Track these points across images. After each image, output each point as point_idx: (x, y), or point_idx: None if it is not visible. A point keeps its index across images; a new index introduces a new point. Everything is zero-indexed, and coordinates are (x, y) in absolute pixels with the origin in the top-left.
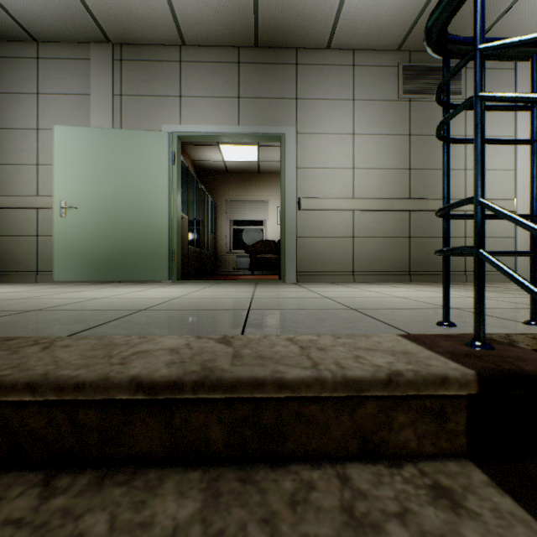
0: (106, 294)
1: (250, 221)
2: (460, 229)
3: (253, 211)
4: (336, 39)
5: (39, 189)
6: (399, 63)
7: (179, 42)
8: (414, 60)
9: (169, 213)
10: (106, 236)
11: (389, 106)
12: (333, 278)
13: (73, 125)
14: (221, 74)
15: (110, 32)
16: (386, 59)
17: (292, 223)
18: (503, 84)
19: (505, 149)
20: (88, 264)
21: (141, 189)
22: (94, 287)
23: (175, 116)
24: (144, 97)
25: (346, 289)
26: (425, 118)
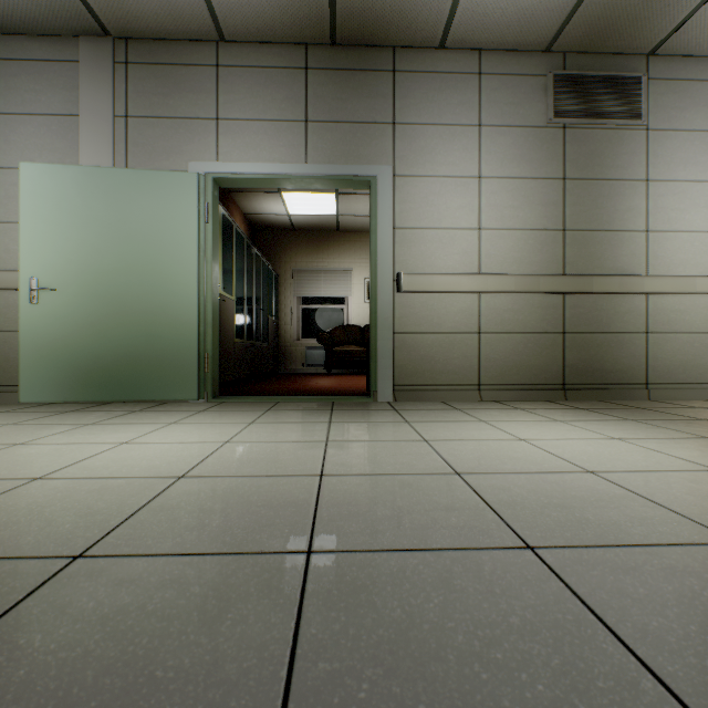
0: (64, 458)
1: (326, 298)
2: (639, 320)
3: (330, 284)
4: (455, 33)
5: (0, 259)
6: (549, 70)
7: (214, 36)
8: (571, 67)
9: (199, 297)
10: (102, 332)
11: (533, 135)
12: (449, 395)
13: (52, 162)
14: (280, 85)
15: (107, 18)
16: (528, 65)
17: (387, 312)
18: (704, 103)
19: (706, 201)
20: (73, 376)
21: (156, 260)
22: (70, 422)
23: (210, 148)
24: (162, 120)
25: (478, 429)
26: (587, 154)
